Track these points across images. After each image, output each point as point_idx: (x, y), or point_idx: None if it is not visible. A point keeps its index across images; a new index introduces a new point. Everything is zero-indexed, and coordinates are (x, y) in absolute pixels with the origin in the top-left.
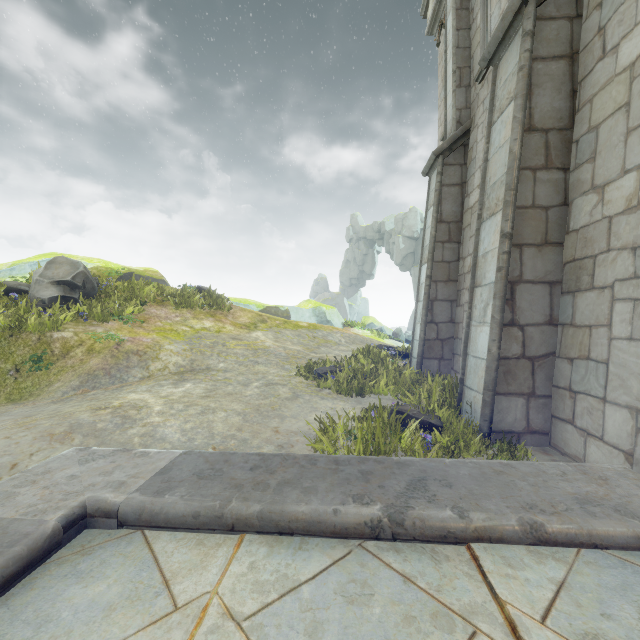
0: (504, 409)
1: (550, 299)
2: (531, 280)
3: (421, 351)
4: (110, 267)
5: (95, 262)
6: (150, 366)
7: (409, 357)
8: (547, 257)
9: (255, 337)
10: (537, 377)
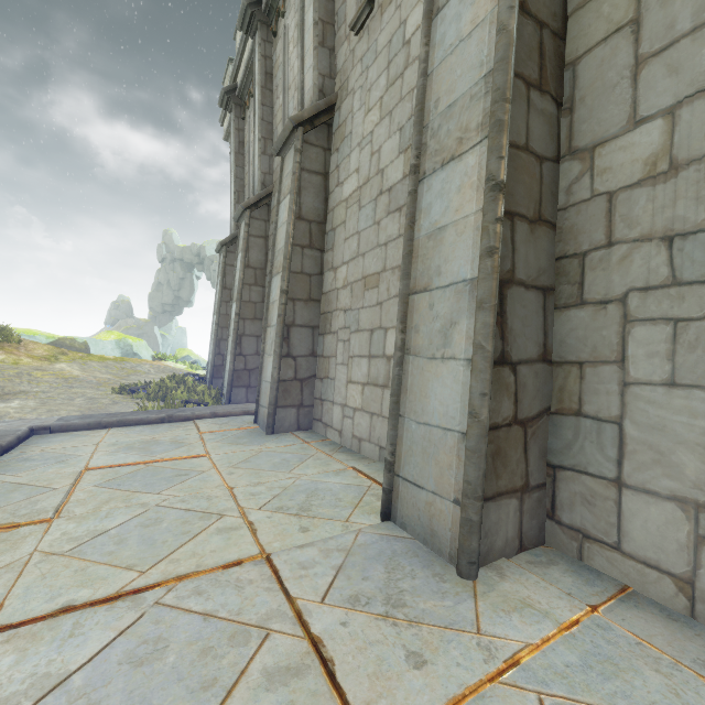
0: (237, 394)
1: (257, 343)
2: (249, 335)
3: (212, 373)
4: None
5: None
6: None
7: None
8: (256, 325)
9: (60, 368)
10: (252, 378)
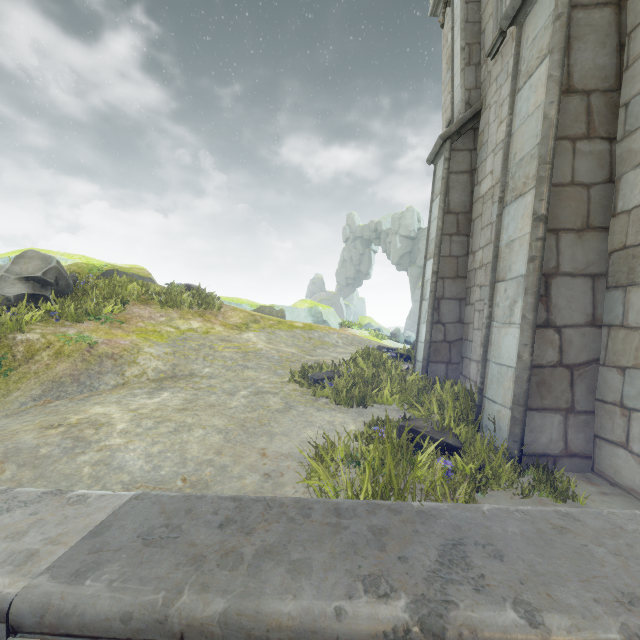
0: (537, 427)
1: (592, 295)
2: (570, 272)
3: (427, 354)
4: (92, 263)
5: (76, 258)
6: (126, 372)
7: (411, 359)
8: (589, 245)
9: (246, 338)
10: (577, 389)
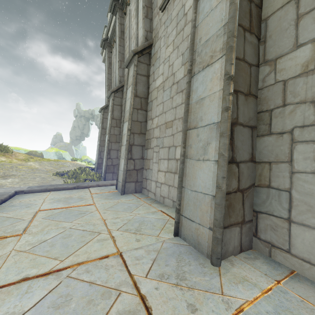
0: (108, 176)
1: (117, 153)
2: (113, 149)
3: (97, 167)
4: None
5: None
6: None
7: None
8: (116, 145)
9: (30, 164)
10: (115, 169)
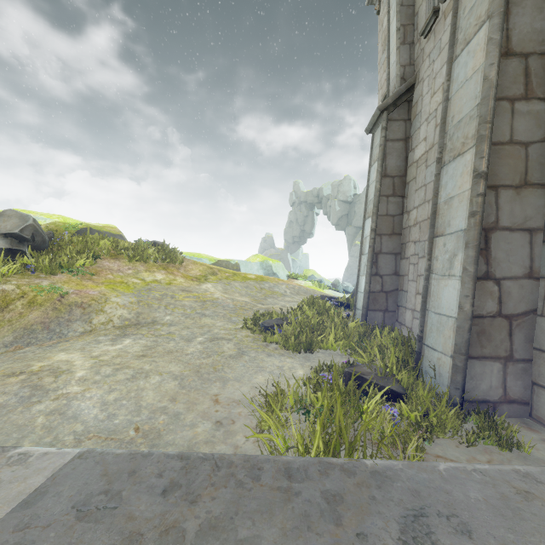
0: (477, 375)
1: (530, 249)
2: (508, 227)
3: (366, 303)
4: (68, 222)
5: (54, 218)
6: (93, 319)
7: (350, 307)
8: (527, 200)
9: (205, 289)
10: (515, 338)
